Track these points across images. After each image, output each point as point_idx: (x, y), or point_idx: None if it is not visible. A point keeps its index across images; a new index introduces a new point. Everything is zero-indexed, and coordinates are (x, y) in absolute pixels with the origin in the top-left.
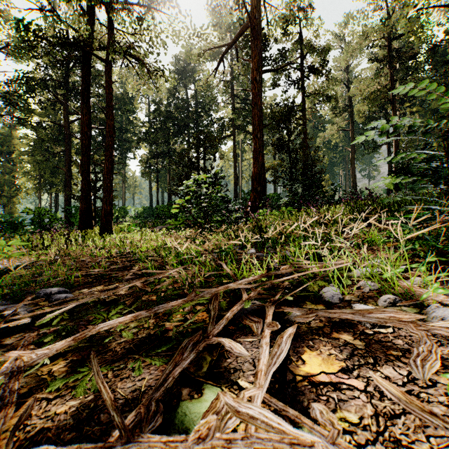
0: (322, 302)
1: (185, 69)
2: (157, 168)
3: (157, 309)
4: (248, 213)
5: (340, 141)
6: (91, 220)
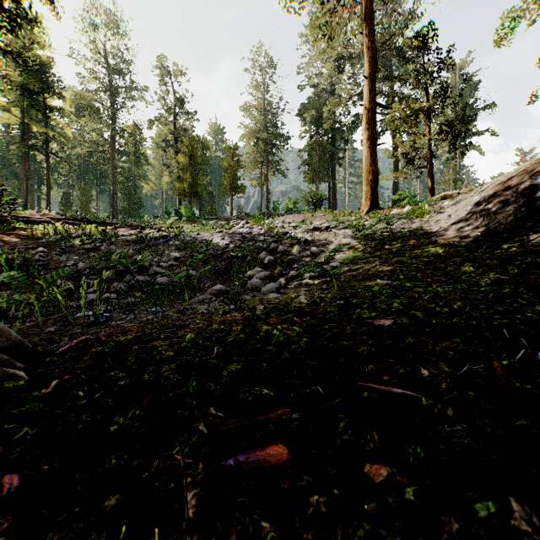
0: None
1: None
2: None
3: None
4: None
5: None
6: None
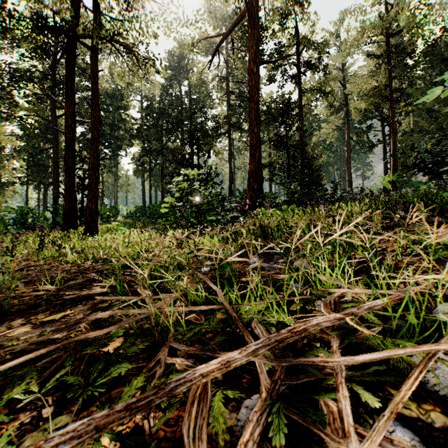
0: (425, 392)
1: (179, 65)
2: (150, 166)
3: (56, 441)
4: (244, 212)
5: (335, 140)
6: (76, 220)
